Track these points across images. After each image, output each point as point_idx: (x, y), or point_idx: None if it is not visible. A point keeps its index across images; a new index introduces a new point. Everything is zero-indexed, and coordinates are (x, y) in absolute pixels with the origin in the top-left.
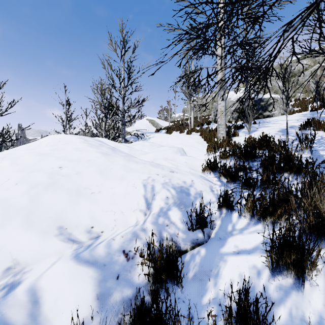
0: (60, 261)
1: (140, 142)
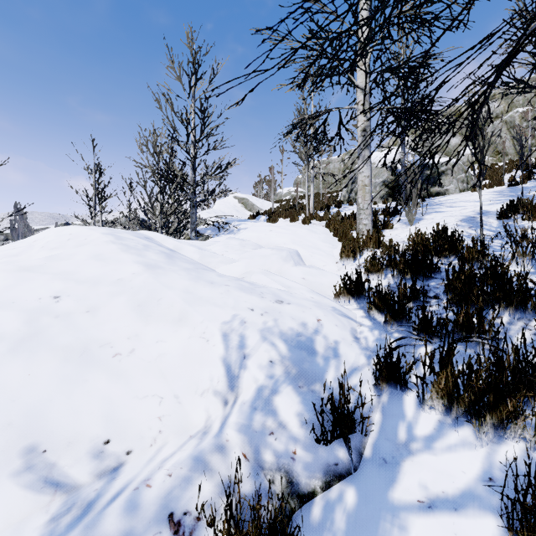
0: None
1: (222, 239)
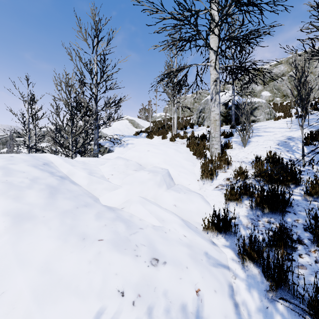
0: None
1: (113, 155)
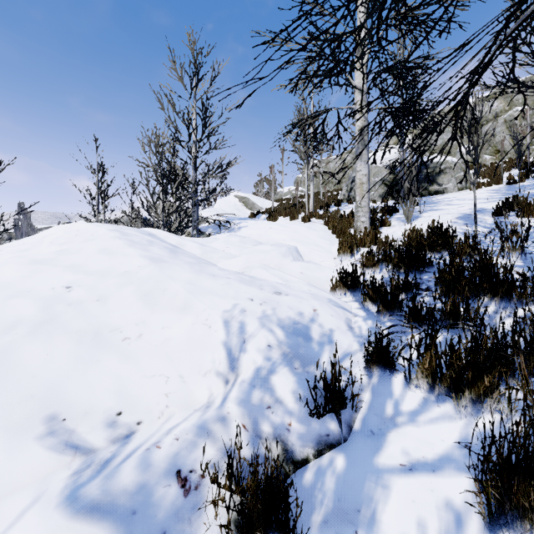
0: (35, 509)
1: (223, 236)
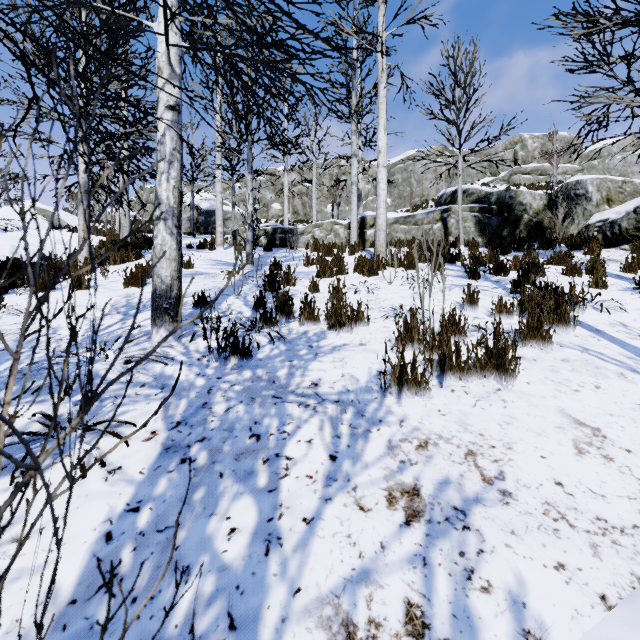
0: None
1: None
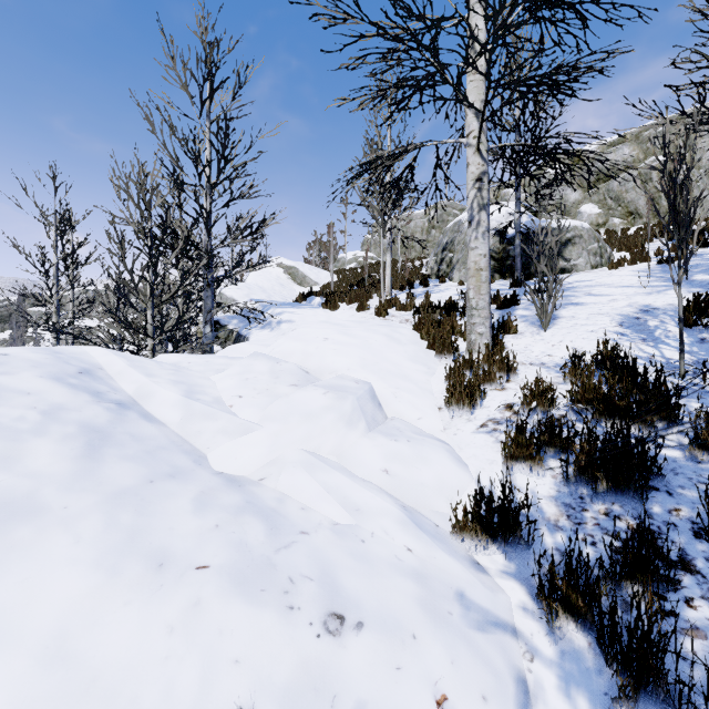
0: None
1: (246, 348)
